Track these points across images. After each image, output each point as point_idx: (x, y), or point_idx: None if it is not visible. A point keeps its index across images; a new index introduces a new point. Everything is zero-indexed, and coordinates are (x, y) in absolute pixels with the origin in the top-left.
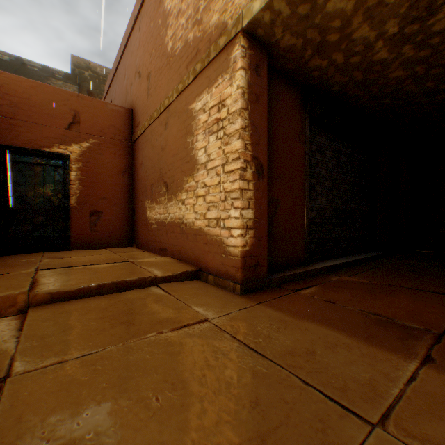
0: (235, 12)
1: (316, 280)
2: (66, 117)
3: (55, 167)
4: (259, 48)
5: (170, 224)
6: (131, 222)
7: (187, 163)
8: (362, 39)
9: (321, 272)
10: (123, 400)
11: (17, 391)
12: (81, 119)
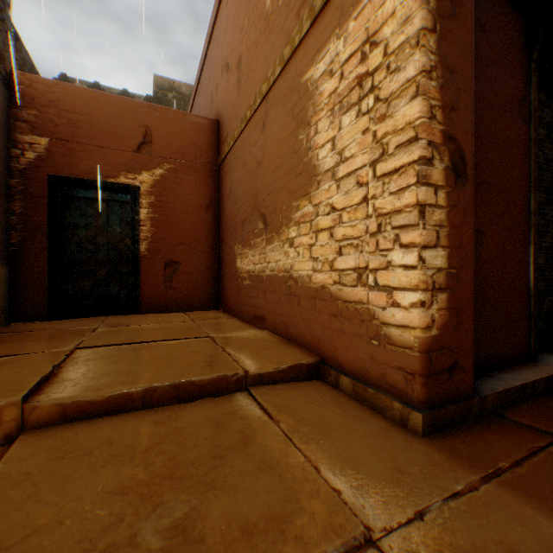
0: None
1: None
2: (134, 136)
3: (121, 203)
4: None
5: (270, 279)
6: (217, 276)
7: (298, 177)
8: None
9: None
10: None
11: None
12: (153, 138)
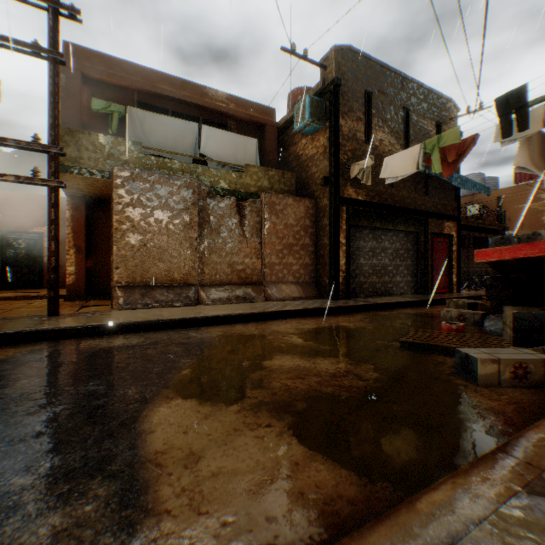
0: None
1: None
2: (43, 211)
3: (36, 240)
4: (80, 198)
5: None
6: None
7: None
8: None
9: None
10: None
11: None
12: None
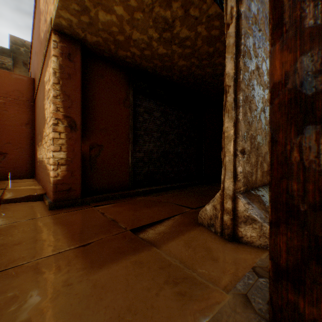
0: (52, 16)
1: (124, 199)
2: None
3: None
4: (72, 42)
5: (41, 162)
6: (34, 161)
7: (44, 119)
8: (141, 40)
9: (137, 194)
10: None
11: None
12: None
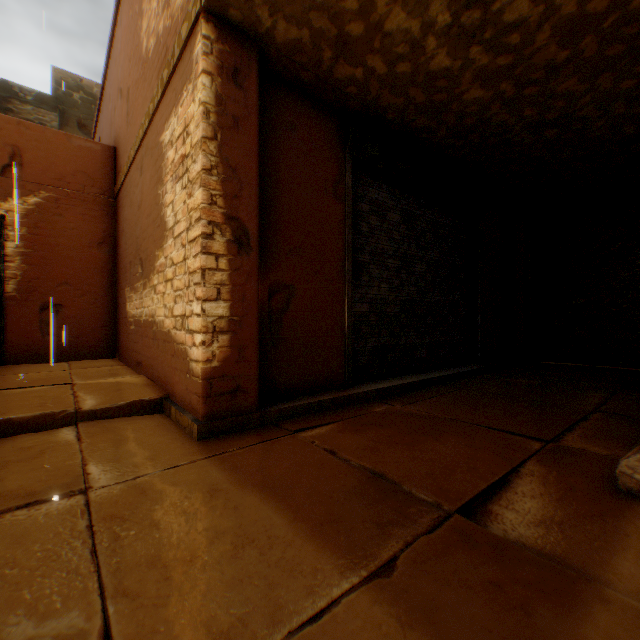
0: None
1: (347, 412)
2: None
3: None
4: (241, 42)
5: (145, 324)
6: (114, 321)
7: (158, 228)
8: (402, 34)
9: (366, 399)
10: None
11: None
12: (26, 160)
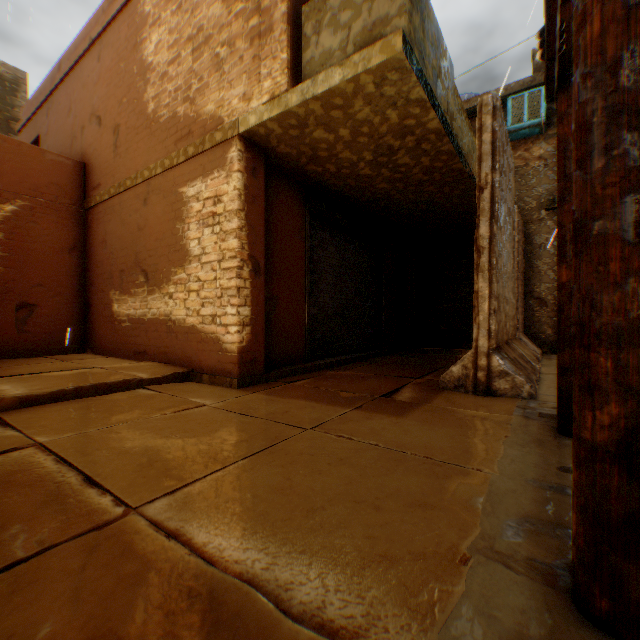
0: (232, 113)
1: (313, 375)
2: None
3: None
4: (256, 150)
5: (152, 321)
6: (85, 320)
7: (176, 252)
8: (348, 159)
9: (320, 369)
10: (151, 438)
11: (60, 445)
12: (3, 171)
